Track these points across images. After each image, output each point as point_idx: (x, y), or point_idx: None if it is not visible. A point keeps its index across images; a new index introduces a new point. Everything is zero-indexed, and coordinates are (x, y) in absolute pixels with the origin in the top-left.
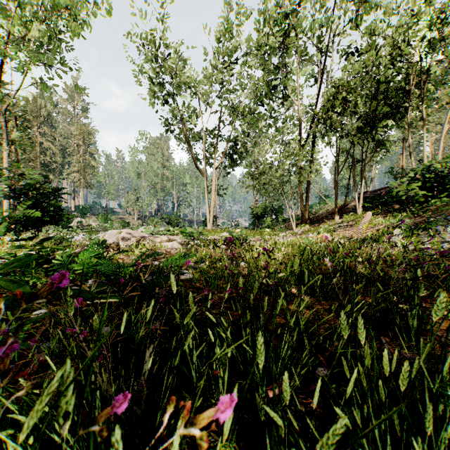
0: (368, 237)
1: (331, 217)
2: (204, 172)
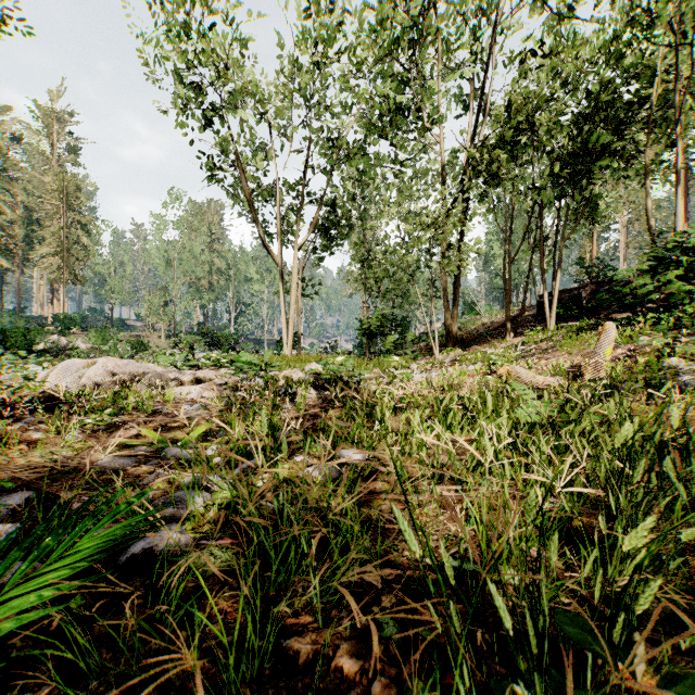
0: (617, 374)
1: (496, 335)
2: (279, 256)
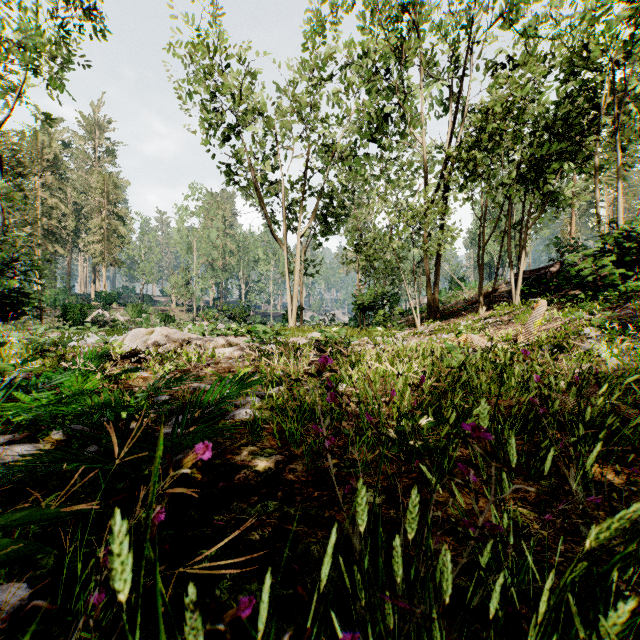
0: (543, 340)
1: (472, 309)
2: (285, 242)
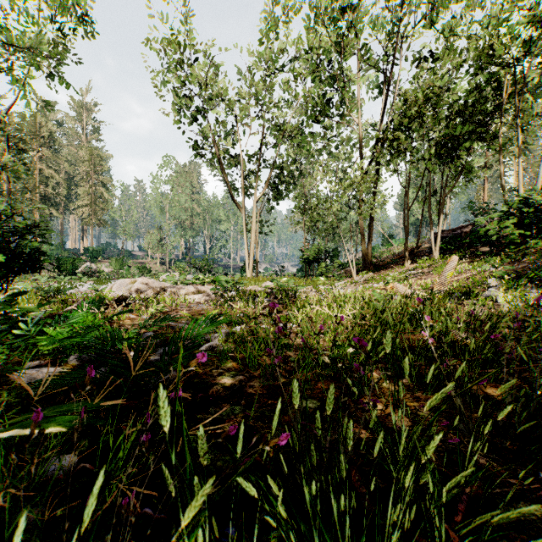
0: (454, 288)
1: (400, 262)
2: (243, 206)
